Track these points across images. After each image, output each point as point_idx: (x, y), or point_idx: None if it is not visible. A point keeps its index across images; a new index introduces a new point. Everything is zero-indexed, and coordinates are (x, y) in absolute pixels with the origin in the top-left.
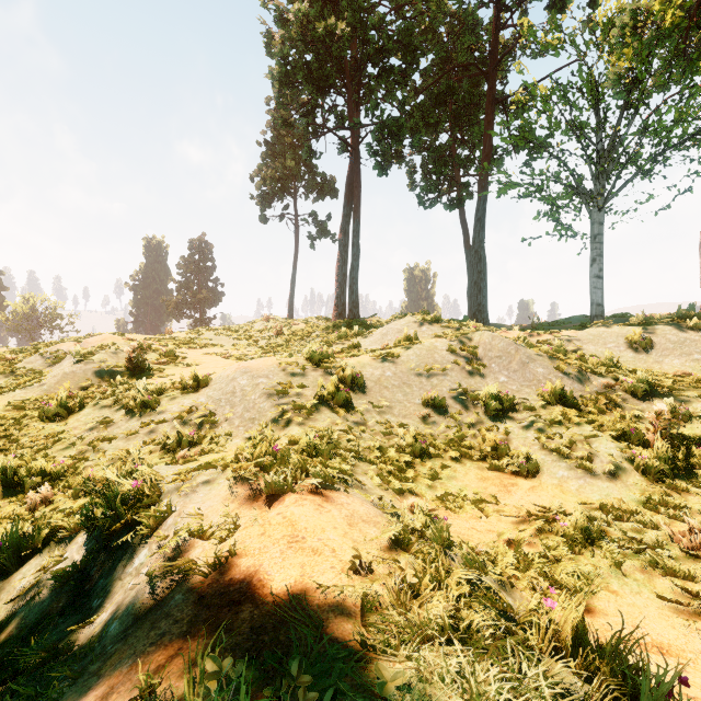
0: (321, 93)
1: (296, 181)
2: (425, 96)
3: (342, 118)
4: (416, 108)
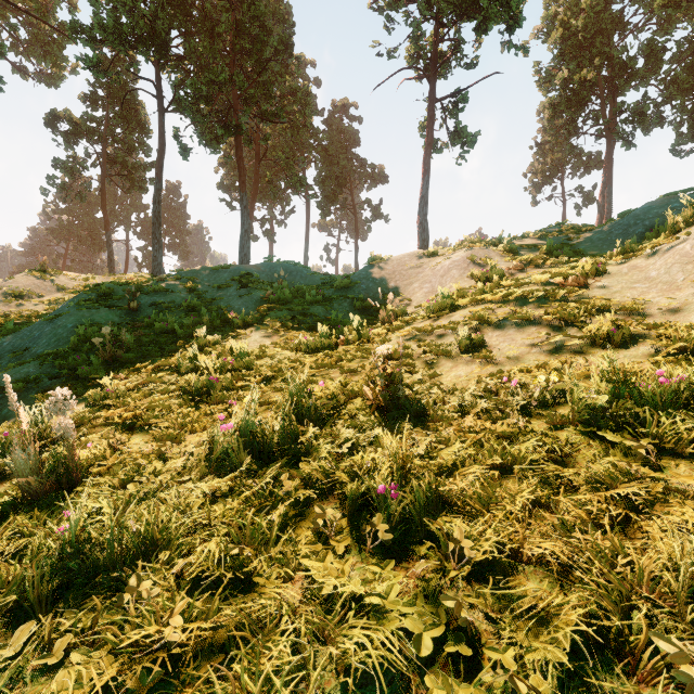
0: (579, 109)
1: (562, 167)
2: (686, 62)
3: (597, 118)
4: (670, 83)
